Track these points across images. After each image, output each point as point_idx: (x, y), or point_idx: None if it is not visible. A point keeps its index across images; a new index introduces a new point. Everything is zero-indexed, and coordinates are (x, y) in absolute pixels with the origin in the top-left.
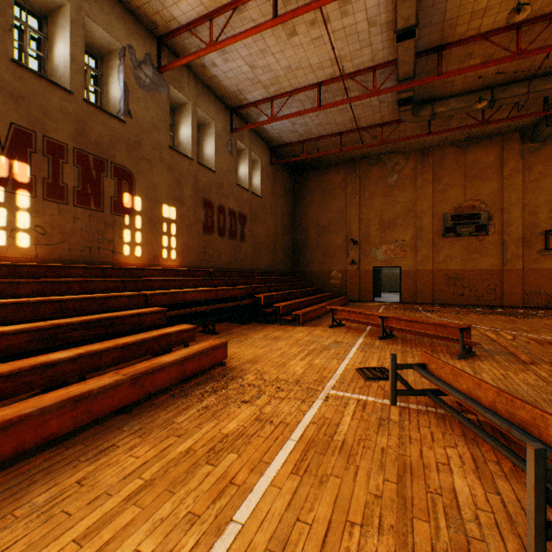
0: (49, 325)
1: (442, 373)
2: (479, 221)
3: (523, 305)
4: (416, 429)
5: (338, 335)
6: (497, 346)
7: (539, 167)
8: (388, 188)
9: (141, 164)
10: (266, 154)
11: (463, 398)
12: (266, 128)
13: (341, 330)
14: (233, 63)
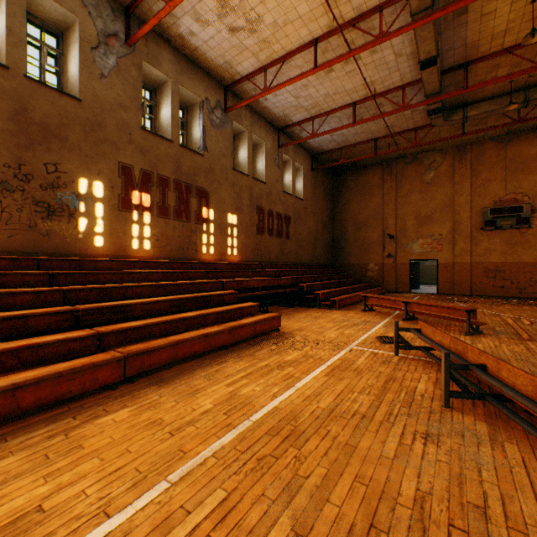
0: (178, 298)
1: (428, 332)
2: (521, 214)
3: None
4: (406, 366)
5: (367, 317)
6: (508, 328)
7: None
8: (424, 185)
9: (213, 184)
10: (307, 162)
11: (431, 342)
12: (308, 141)
13: (371, 314)
14: (281, 96)
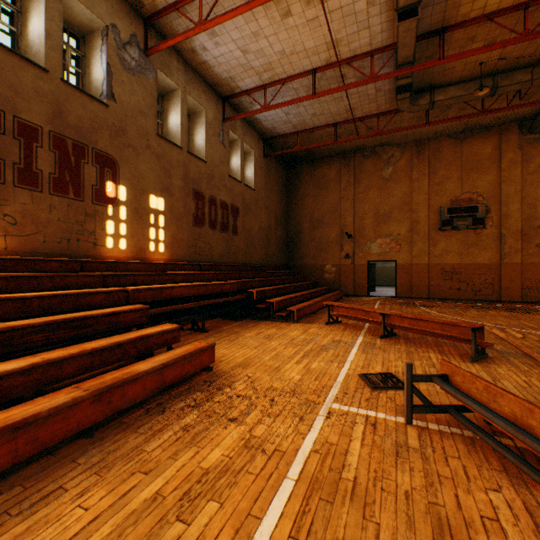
0: (2, 328)
1: (472, 388)
2: (477, 214)
3: (521, 300)
4: (443, 460)
5: (335, 334)
6: (508, 346)
7: (538, 159)
8: (383, 181)
9: (125, 151)
10: (259, 146)
11: (512, 428)
12: (259, 119)
13: (339, 328)
14: (224, 47)
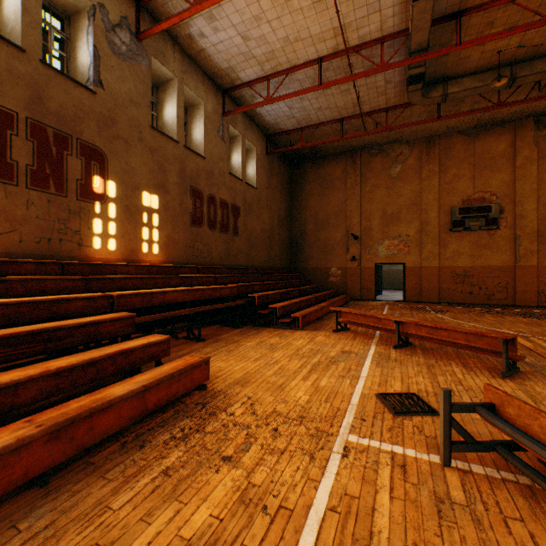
0: None
1: (534, 426)
2: (490, 214)
3: (537, 305)
4: (501, 524)
5: (345, 343)
6: (538, 357)
7: None
8: (391, 180)
9: (115, 143)
10: (261, 143)
11: None
12: (262, 114)
13: (347, 336)
14: (223, 33)
